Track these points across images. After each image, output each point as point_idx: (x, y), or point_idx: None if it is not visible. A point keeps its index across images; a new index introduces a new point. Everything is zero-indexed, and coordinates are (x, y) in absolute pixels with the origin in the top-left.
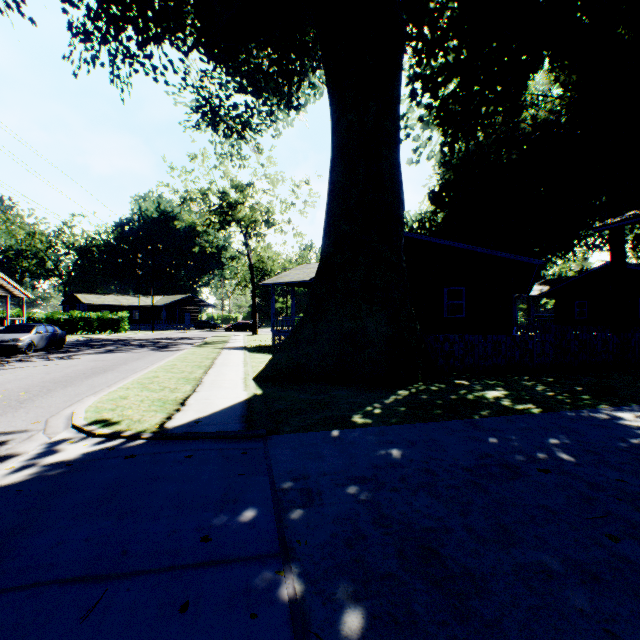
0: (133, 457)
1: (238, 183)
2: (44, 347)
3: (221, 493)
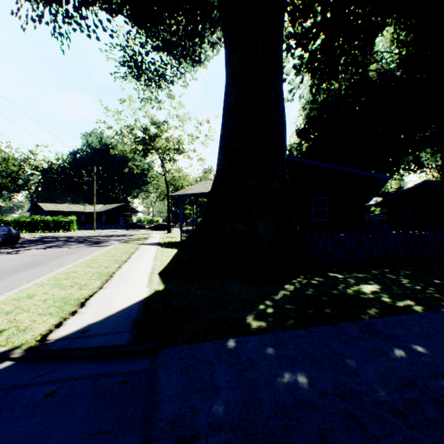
0: None
1: (156, 121)
2: (0, 243)
3: None
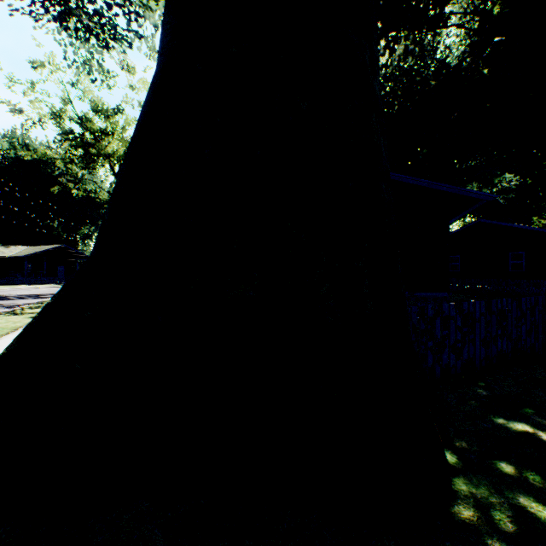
0: None
1: (102, 106)
2: None
3: None
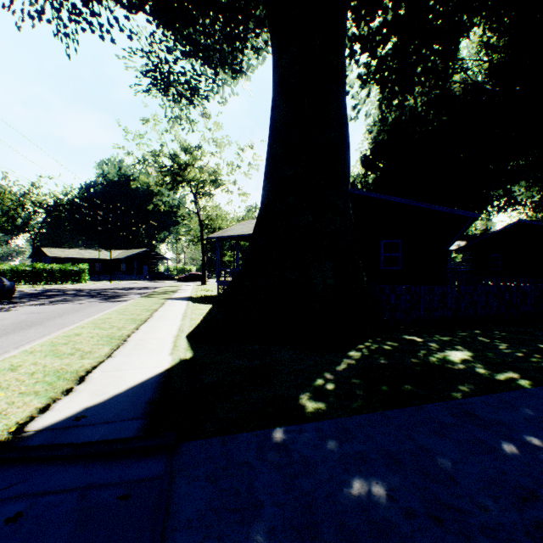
0: None
1: (187, 146)
2: None
3: None
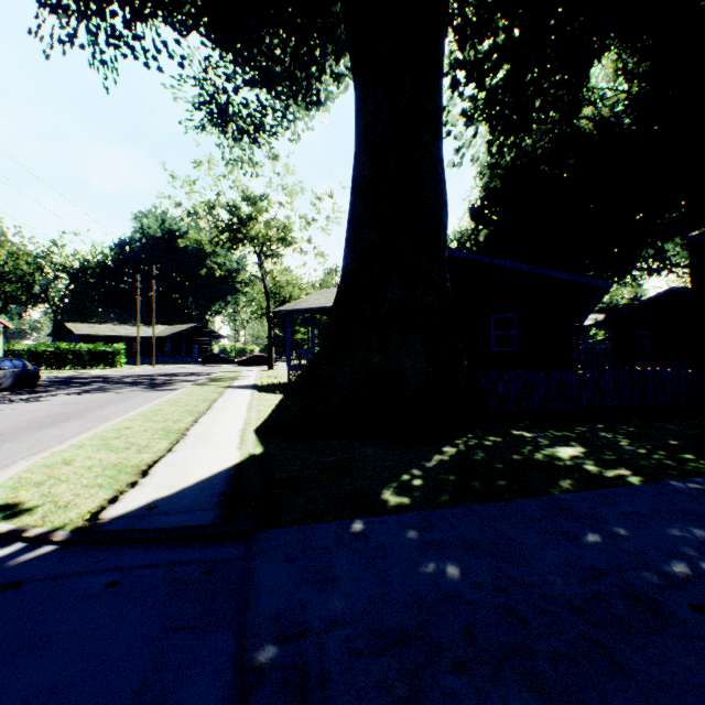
0: (15, 588)
1: (250, 195)
2: (10, 386)
3: (137, 685)
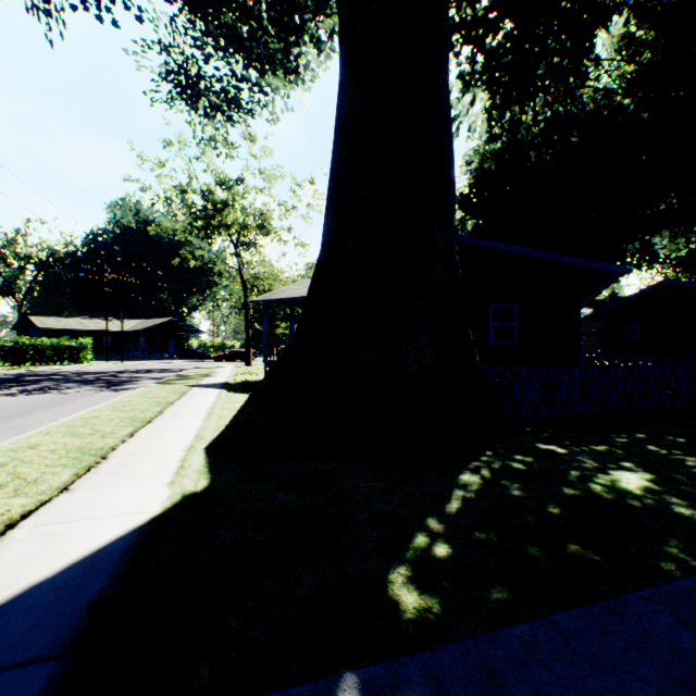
0: None
1: (225, 178)
2: None
3: None
